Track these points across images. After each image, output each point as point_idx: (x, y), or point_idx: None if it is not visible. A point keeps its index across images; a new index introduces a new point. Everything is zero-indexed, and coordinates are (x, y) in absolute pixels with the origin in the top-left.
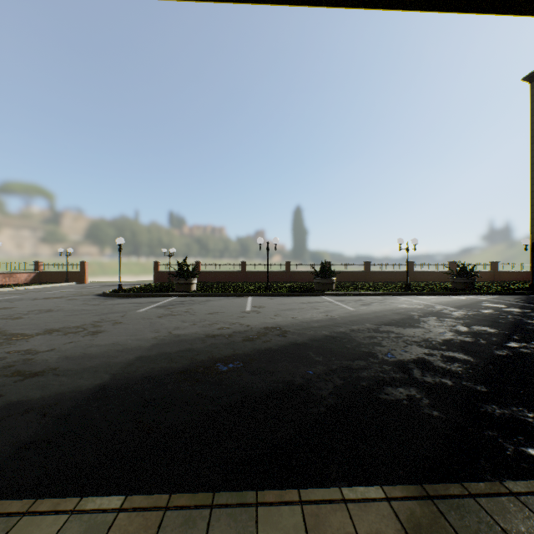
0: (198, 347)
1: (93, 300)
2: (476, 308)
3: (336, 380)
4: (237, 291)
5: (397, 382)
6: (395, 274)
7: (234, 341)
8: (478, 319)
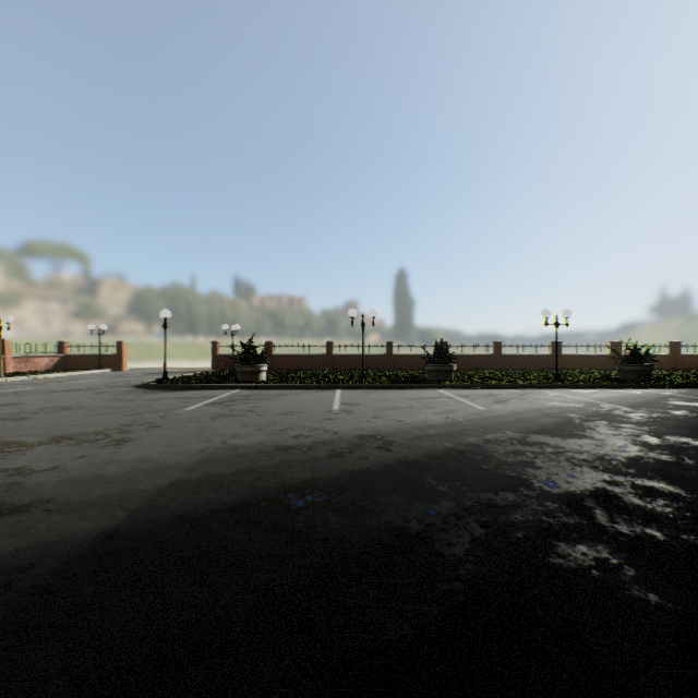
0: (262, 466)
1: (127, 394)
2: (662, 407)
3: (474, 527)
4: (321, 382)
5: (573, 533)
6: (535, 359)
7: (314, 457)
8: (670, 426)
